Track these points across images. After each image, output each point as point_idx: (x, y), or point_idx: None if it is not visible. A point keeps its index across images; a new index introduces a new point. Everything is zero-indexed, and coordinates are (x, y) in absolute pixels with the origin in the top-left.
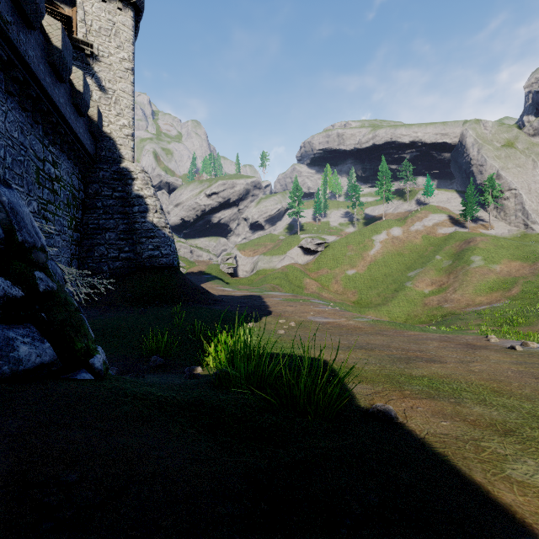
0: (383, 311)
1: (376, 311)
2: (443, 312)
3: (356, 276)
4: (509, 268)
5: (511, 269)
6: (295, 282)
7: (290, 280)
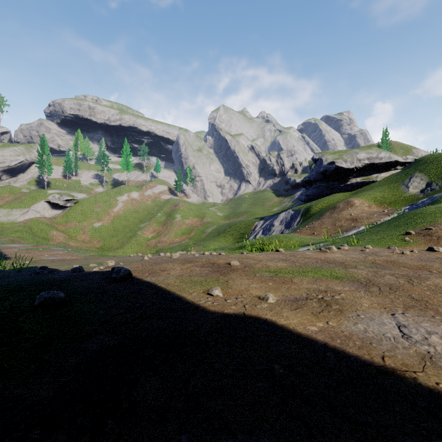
0: (120, 252)
1: (114, 253)
2: (157, 249)
3: (102, 228)
4: (192, 221)
5: (193, 222)
6: (40, 234)
7: (34, 232)
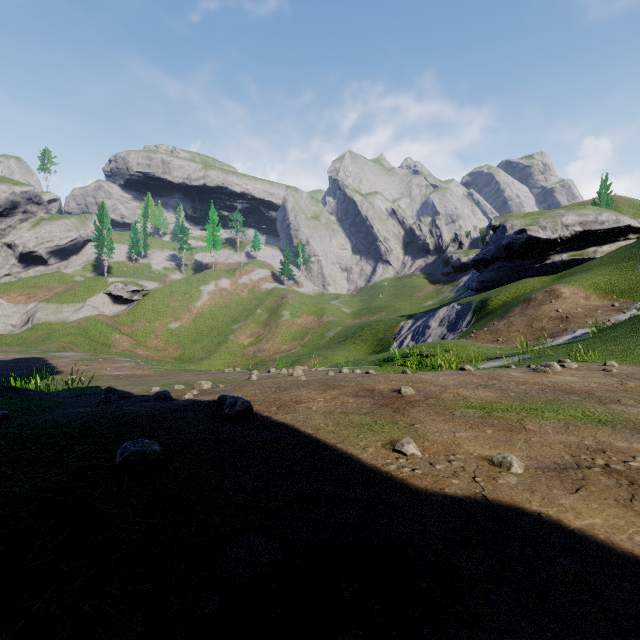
0: (205, 364)
1: (197, 365)
2: (256, 360)
3: (180, 330)
4: (306, 321)
5: (308, 322)
6: (98, 339)
7: (91, 336)
